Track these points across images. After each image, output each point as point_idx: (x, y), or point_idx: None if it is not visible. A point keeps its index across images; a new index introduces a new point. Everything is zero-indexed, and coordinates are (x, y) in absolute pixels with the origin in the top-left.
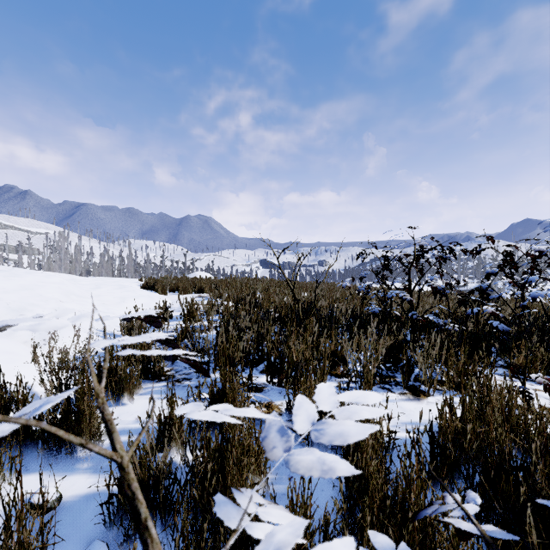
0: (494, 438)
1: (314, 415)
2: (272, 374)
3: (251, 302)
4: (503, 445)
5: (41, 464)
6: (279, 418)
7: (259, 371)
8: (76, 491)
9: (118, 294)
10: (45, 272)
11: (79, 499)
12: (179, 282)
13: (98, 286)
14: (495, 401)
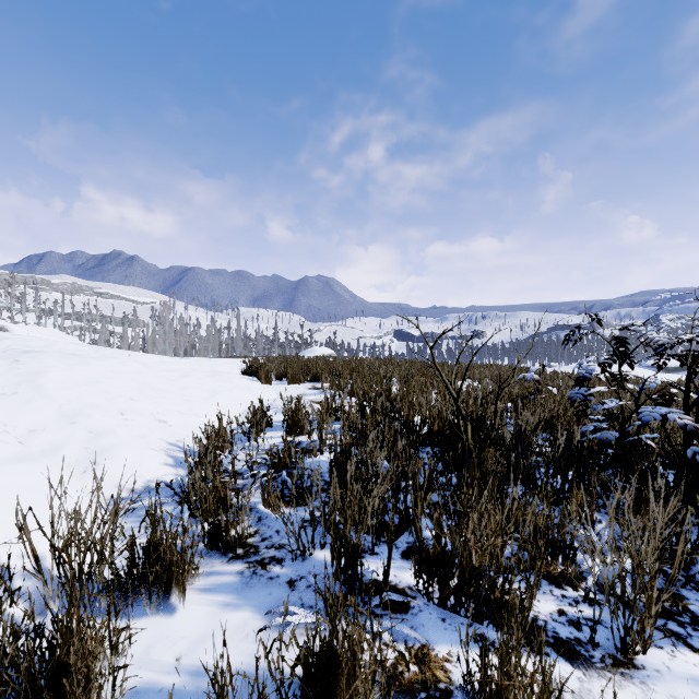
0: None
1: None
2: (428, 580)
3: (384, 406)
4: None
5: None
6: None
7: (401, 552)
8: None
9: (208, 385)
10: (132, 354)
11: None
12: (288, 366)
13: (187, 373)
14: None
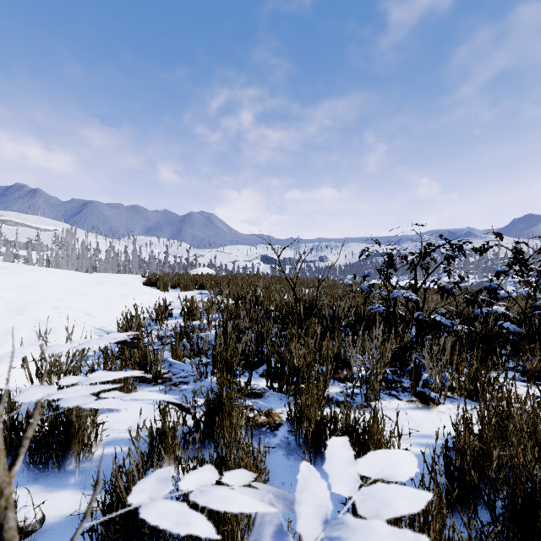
0: (522, 464)
1: (326, 505)
2: (272, 379)
3: (251, 300)
4: (533, 473)
5: (27, 478)
6: (276, 509)
7: (259, 374)
8: (60, 510)
9: (119, 291)
10: (49, 269)
11: (63, 520)
12: (180, 278)
13: (100, 283)
14: (515, 415)
